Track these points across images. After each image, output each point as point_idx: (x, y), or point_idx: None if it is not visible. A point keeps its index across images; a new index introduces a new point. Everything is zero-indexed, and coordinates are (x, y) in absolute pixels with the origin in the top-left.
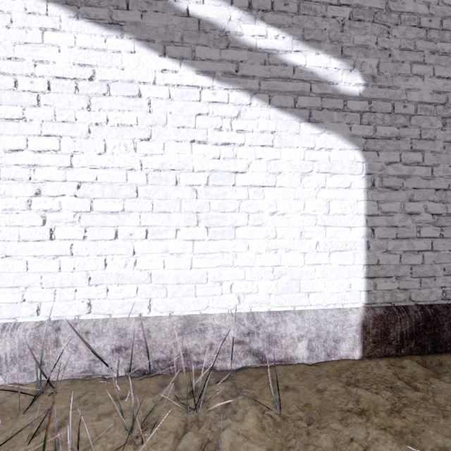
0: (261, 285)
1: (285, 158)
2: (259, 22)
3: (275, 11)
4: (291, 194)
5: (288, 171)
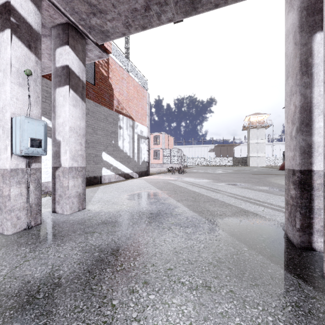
0: (43, 176)
1: (49, 147)
2: (43, 117)
3: (47, 115)
4: (50, 156)
5: (50, 150)
